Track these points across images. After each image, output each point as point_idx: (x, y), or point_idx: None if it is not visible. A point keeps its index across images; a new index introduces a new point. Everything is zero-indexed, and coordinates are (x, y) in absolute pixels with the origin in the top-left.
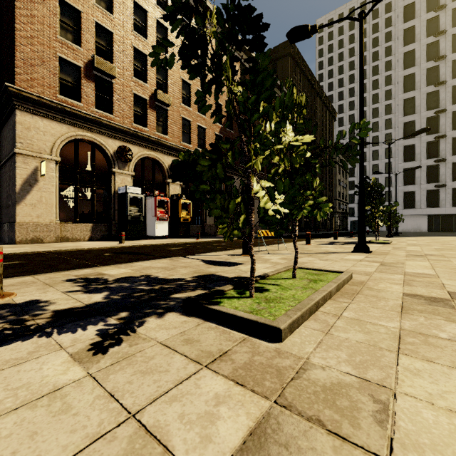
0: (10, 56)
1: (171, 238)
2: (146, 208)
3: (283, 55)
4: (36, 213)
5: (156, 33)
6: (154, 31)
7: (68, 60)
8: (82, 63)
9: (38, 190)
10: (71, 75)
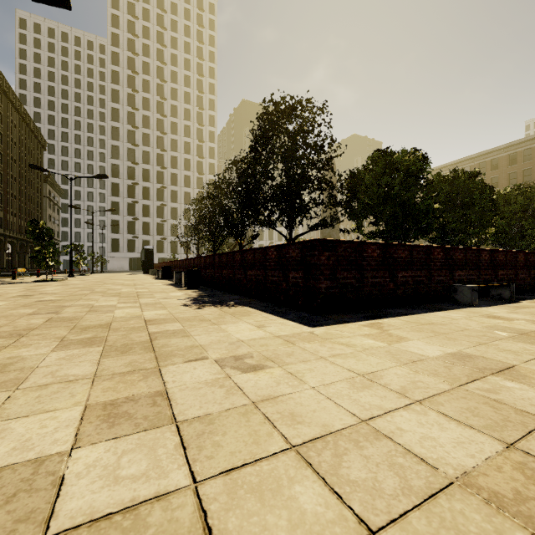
0: None
1: None
2: None
3: None
4: None
5: None
6: None
7: None
8: None
9: None
10: None
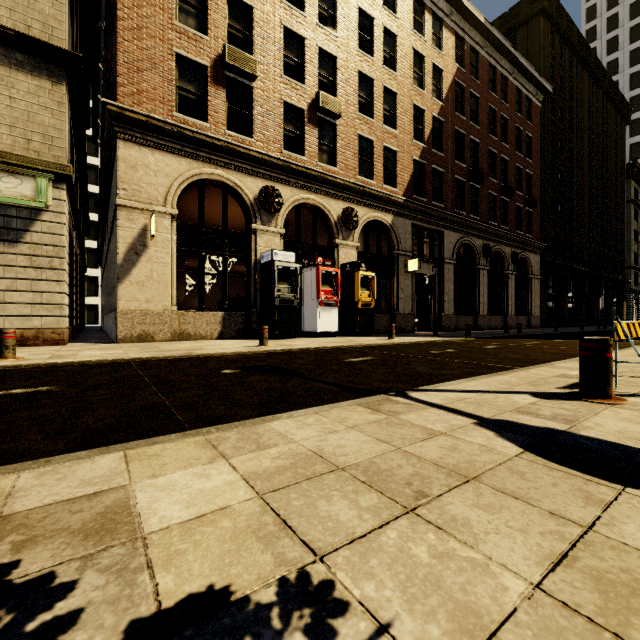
0: (114, 66)
1: (342, 335)
2: (303, 286)
3: (530, 17)
4: (145, 296)
5: (318, 1)
6: None
7: (189, 57)
8: (208, 61)
9: (147, 261)
10: (194, 83)
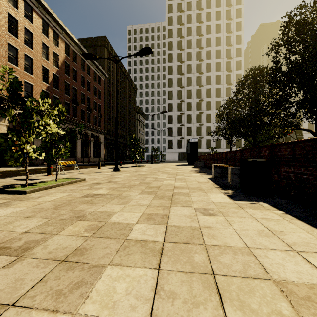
0: None
1: None
2: None
3: (101, 45)
4: None
5: None
6: None
7: None
8: None
9: None
10: None
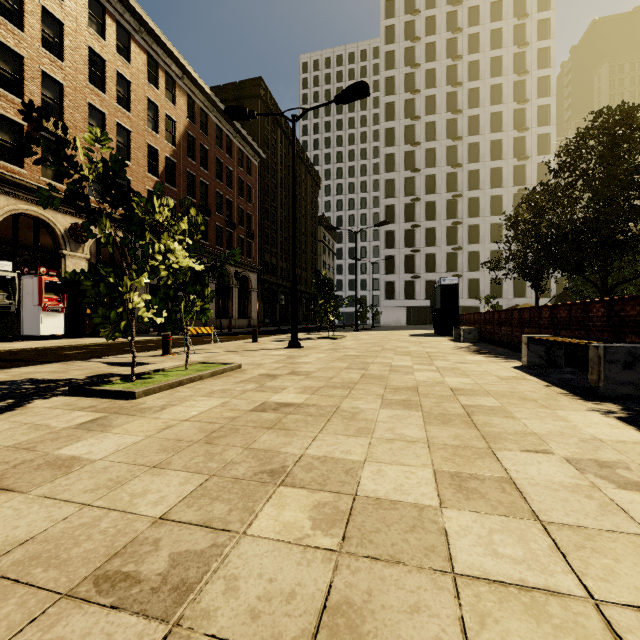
0: None
1: (70, 338)
2: (22, 292)
3: (252, 96)
4: None
5: (41, 25)
6: (37, 22)
7: None
8: None
9: None
10: None
